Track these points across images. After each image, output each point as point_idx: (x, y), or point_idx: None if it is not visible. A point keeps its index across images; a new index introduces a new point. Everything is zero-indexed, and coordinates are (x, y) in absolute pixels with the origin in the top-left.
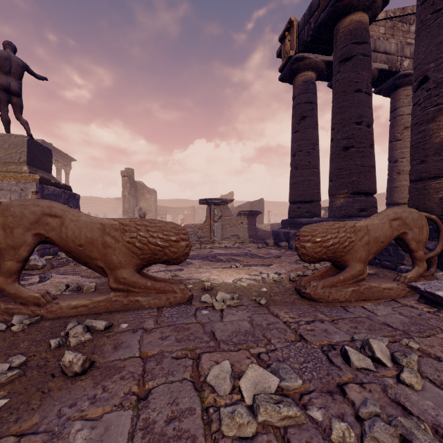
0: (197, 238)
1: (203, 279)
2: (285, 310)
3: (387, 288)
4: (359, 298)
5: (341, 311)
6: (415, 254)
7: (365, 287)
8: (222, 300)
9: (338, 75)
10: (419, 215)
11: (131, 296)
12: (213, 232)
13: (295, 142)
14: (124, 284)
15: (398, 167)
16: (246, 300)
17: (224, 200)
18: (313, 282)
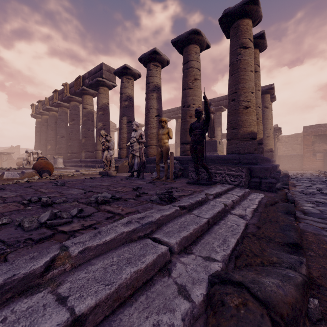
0: None
1: None
2: None
3: None
4: None
5: None
6: None
7: None
8: None
9: (42, 128)
10: None
11: None
12: (3, 166)
13: (35, 138)
14: None
15: None
16: None
17: (9, 153)
18: None
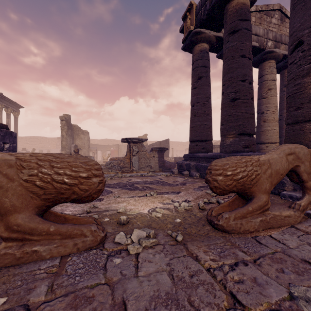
0: (120, 168)
1: (120, 211)
2: (203, 248)
3: (287, 215)
4: (266, 227)
5: (255, 244)
6: (306, 184)
7: (271, 216)
8: (138, 239)
9: (228, 43)
10: (308, 150)
11: (27, 246)
12: (132, 164)
13: (194, 96)
14: (19, 232)
15: (264, 117)
16: (162, 235)
17: (140, 139)
18: (225, 213)
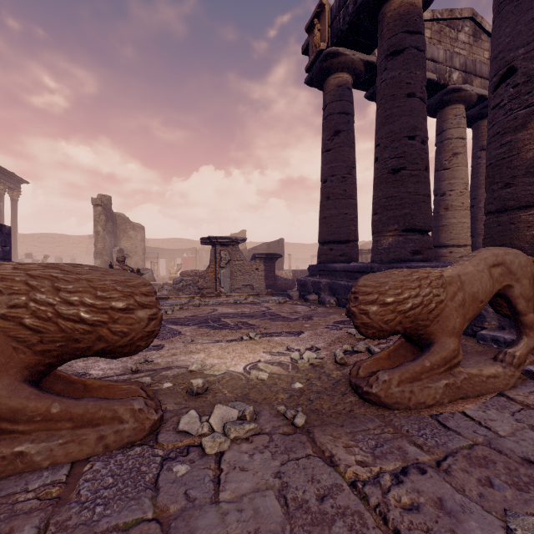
0: (198, 289)
1: (193, 369)
2: (344, 439)
3: (492, 375)
4: (455, 397)
5: (438, 429)
6: (524, 318)
7: (463, 377)
8: (222, 423)
9: (385, 73)
10: (527, 259)
11: (3, 445)
12: (219, 282)
13: (326, 164)
14: None
15: (446, 201)
16: (269, 415)
17: (234, 239)
18: (383, 373)
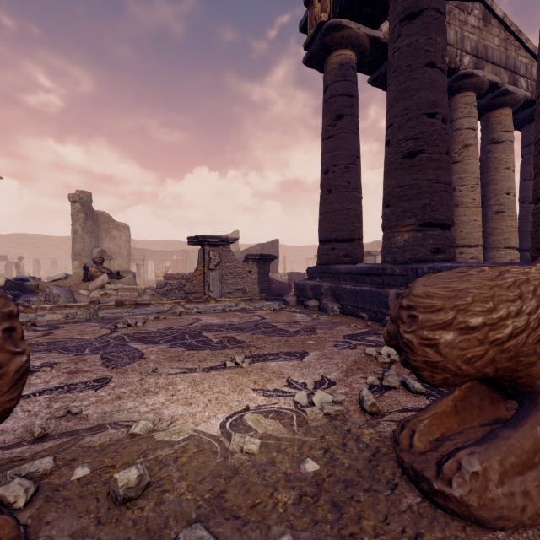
0: (184, 294)
1: (137, 431)
2: None
3: None
4: None
5: None
6: None
7: None
8: None
9: (399, 40)
10: None
11: None
12: (208, 286)
13: (327, 153)
14: None
15: (456, 197)
16: None
17: (224, 239)
18: (470, 456)
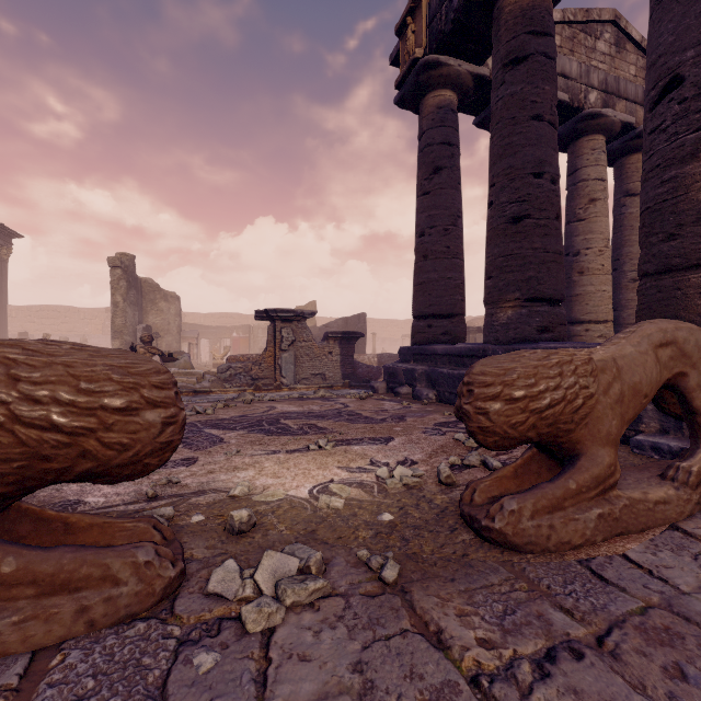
0: (251, 380)
1: (237, 493)
2: (456, 603)
3: (661, 500)
4: (611, 533)
5: (592, 583)
6: None
7: (623, 504)
8: (274, 580)
9: (503, 88)
10: None
11: None
12: (280, 370)
13: (423, 212)
14: None
15: (580, 263)
16: (344, 564)
17: (299, 313)
18: (510, 499)
